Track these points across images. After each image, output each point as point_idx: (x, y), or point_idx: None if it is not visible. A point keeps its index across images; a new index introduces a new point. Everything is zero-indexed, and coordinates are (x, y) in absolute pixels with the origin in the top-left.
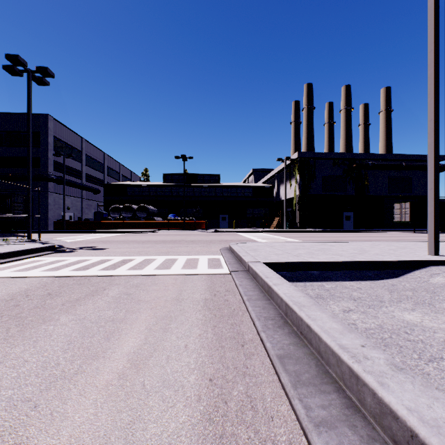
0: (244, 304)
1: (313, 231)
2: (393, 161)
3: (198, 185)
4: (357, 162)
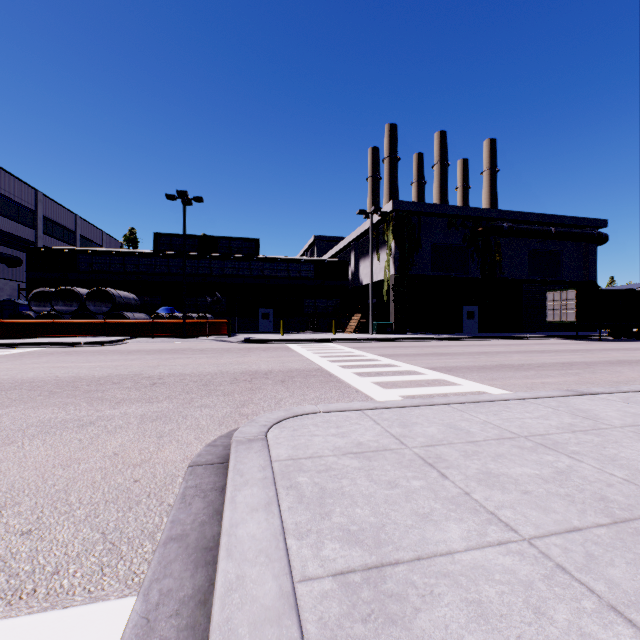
0: None
1: (422, 338)
2: (536, 226)
3: (219, 256)
4: (484, 224)
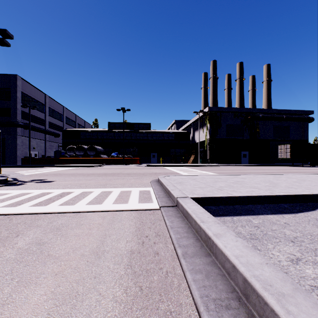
0: (178, 260)
1: (220, 165)
2: (277, 114)
3: (134, 131)
4: (251, 115)
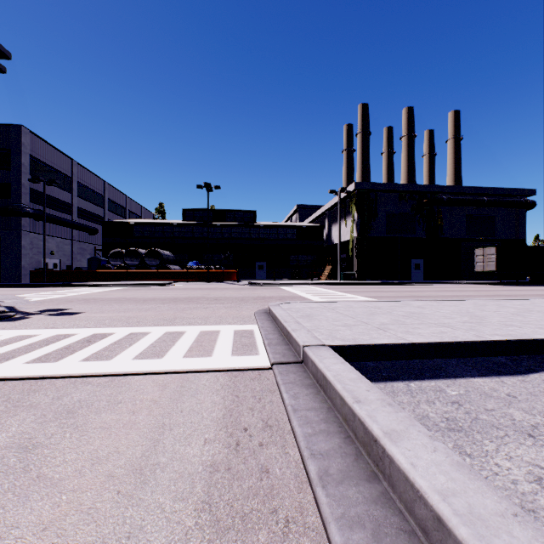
0: (311, 490)
1: (375, 283)
2: (473, 196)
3: (228, 225)
4: (429, 196)
